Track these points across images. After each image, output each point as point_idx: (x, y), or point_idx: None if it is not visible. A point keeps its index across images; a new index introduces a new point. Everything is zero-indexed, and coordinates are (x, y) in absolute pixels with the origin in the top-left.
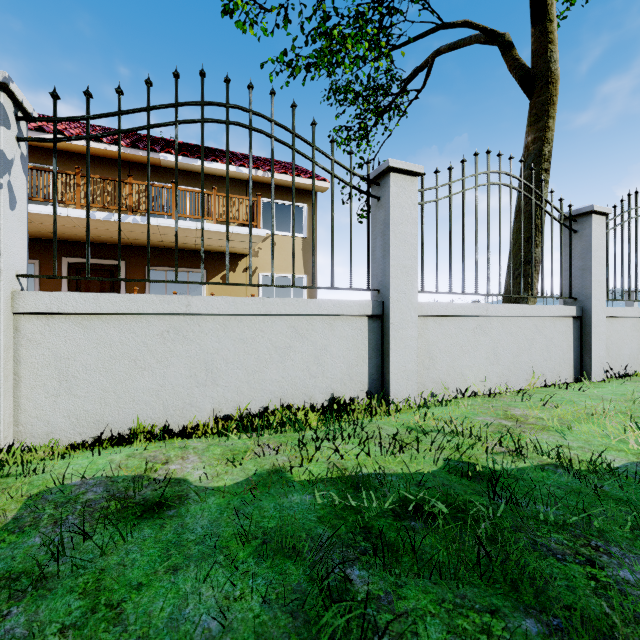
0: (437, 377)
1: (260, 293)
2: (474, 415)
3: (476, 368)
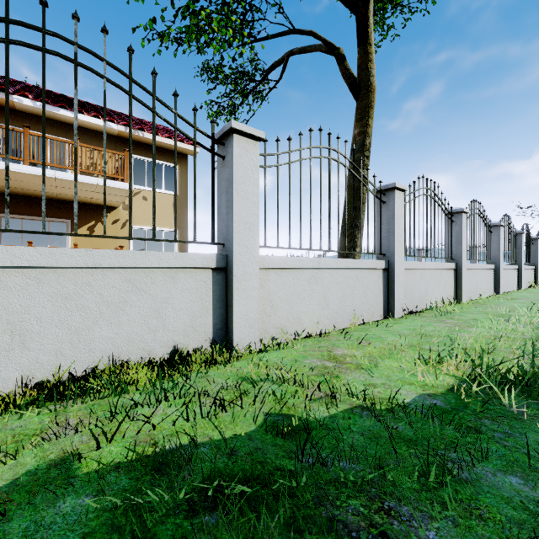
0: (278, 323)
1: (131, 245)
2: (303, 358)
3: (311, 313)
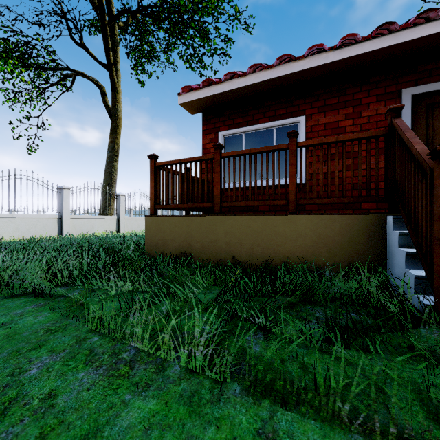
0: None
1: None
2: None
3: (8, 233)
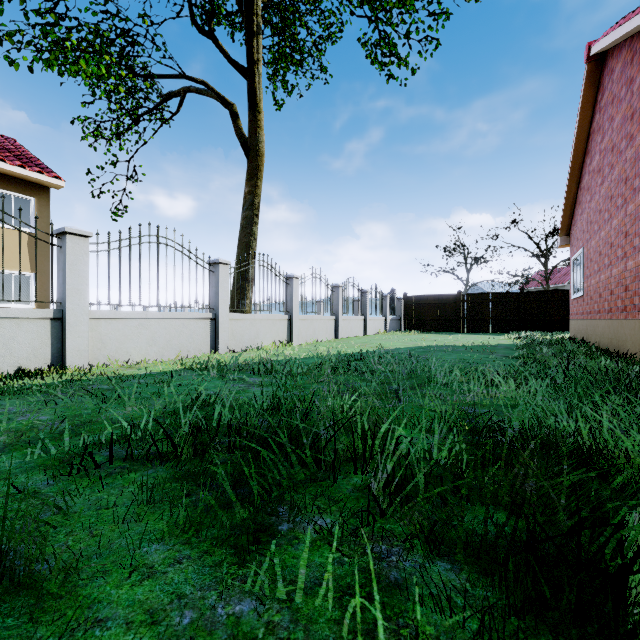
0: (108, 354)
1: None
2: (111, 368)
3: (139, 348)
